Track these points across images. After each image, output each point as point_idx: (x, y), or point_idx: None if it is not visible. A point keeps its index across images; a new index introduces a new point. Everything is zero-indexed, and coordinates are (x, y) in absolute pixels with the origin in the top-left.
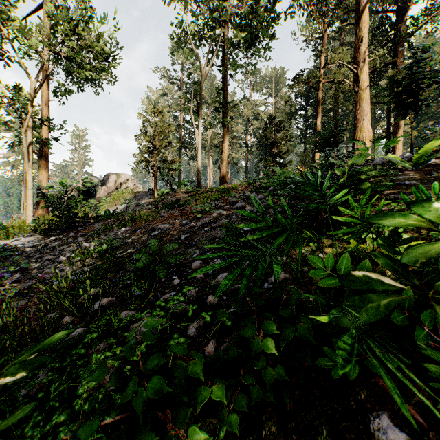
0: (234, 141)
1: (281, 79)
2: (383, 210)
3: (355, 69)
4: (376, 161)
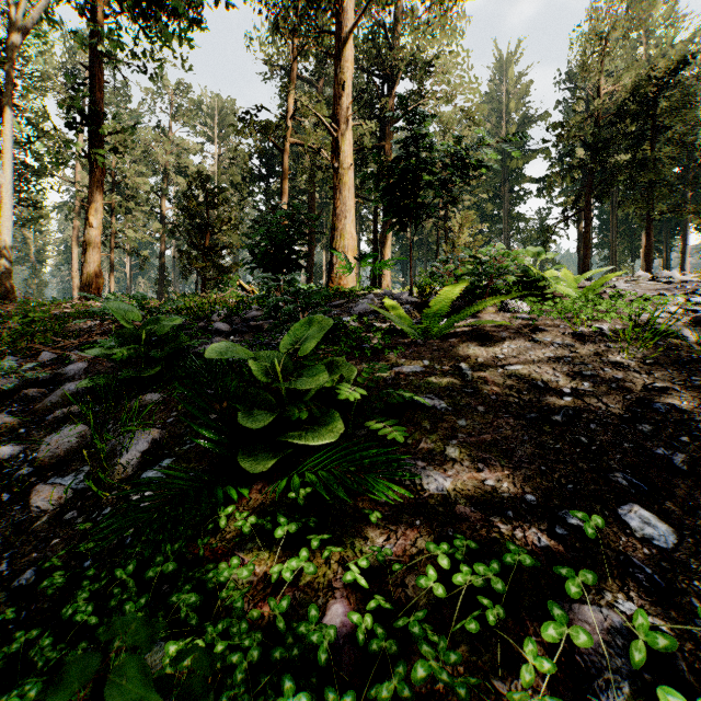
0: (130, 206)
1: (230, 118)
2: (388, 574)
3: (333, 131)
4: (363, 305)
